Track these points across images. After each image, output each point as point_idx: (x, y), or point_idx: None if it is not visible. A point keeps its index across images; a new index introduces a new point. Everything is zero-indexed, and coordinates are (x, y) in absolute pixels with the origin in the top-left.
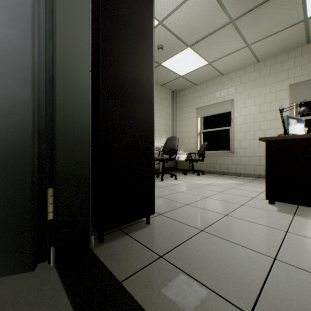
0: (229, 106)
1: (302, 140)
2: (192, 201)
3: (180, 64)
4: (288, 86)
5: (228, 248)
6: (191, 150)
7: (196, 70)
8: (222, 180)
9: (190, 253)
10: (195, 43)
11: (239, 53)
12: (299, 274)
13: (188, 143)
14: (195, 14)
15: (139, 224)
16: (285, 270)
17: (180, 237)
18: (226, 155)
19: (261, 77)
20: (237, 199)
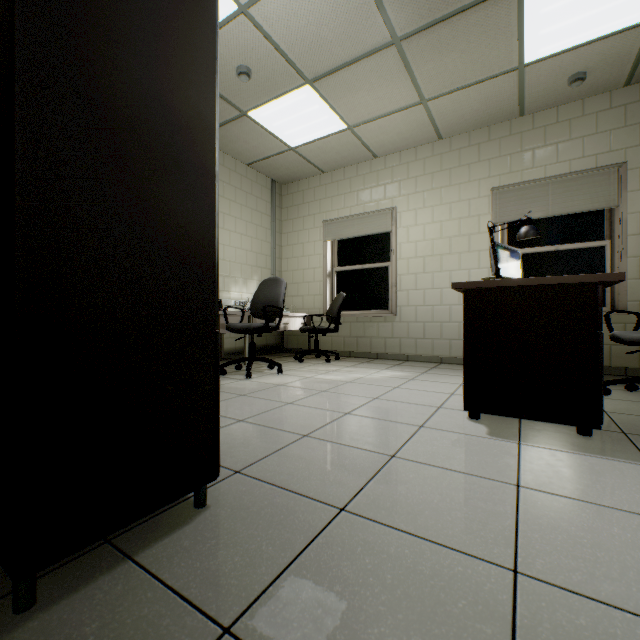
0: (388, 221)
1: (529, 289)
2: (317, 427)
3: (289, 120)
4: (489, 191)
5: (409, 558)
6: (313, 310)
7: (324, 139)
8: (376, 370)
9: (315, 598)
10: (321, 75)
11: (407, 115)
12: (577, 611)
13: (306, 294)
14: (323, 7)
15: (173, 512)
16: (546, 605)
17: (287, 543)
18: (382, 319)
19: (445, 170)
20: (409, 413)
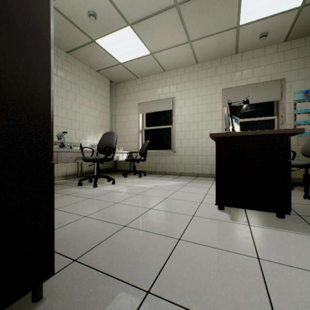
0: (171, 104)
1: (251, 137)
2: (132, 219)
3: (119, 46)
4: (221, 90)
5: None
6: (132, 149)
7: (138, 59)
8: (165, 181)
9: None
10: (136, 21)
11: (181, 49)
12: None
13: (129, 141)
14: None
15: (11, 309)
16: None
17: None
18: (168, 154)
19: (199, 79)
20: (186, 207)
